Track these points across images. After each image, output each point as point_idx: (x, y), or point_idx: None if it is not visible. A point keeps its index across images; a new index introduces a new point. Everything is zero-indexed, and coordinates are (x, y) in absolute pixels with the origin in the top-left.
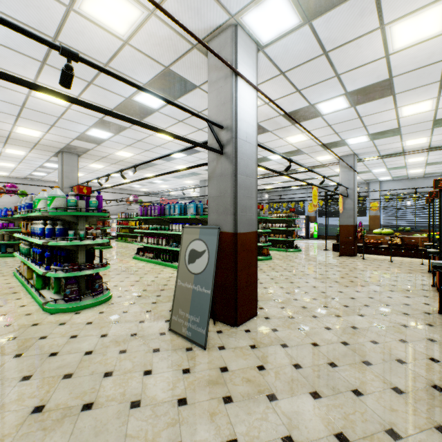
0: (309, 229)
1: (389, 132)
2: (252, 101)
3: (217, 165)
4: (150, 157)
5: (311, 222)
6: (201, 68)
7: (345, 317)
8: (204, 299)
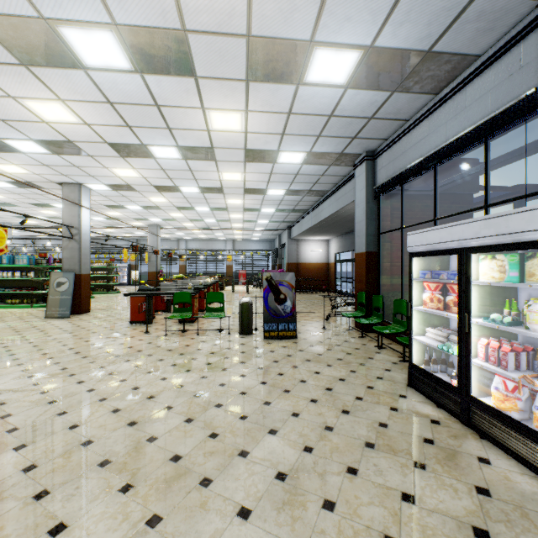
0: (131, 277)
1: (172, 220)
2: (88, 215)
3: (70, 243)
4: None
5: (133, 270)
6: (54, 186)
7: None
8: (68, 300)
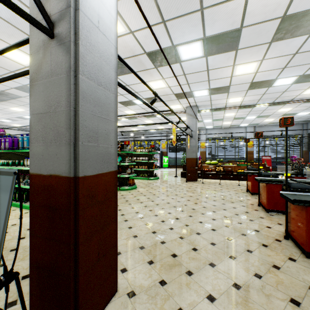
0: (162, 161)
1: (222, 89)
2: None
3: (44, 57)
4: (7, 85)
5: (164, 155)
6: None
7: (220, 265)
8: None
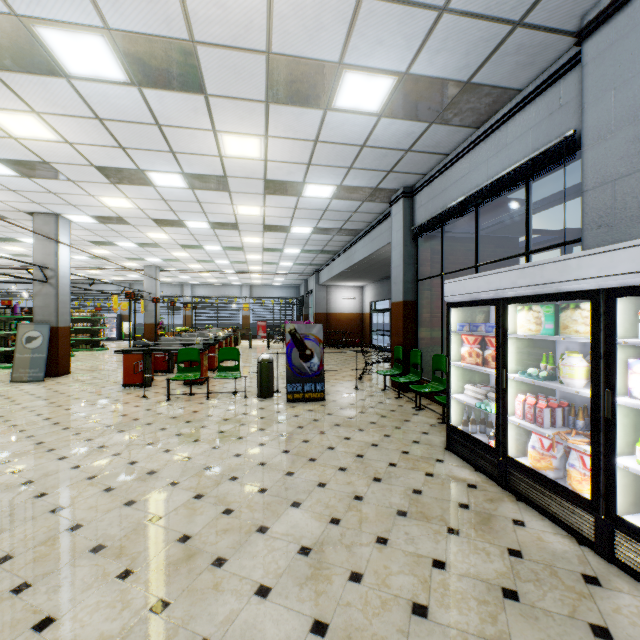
0: (122, 329)
1: (174, 260)
2: (68, 254)
3: (43, 288)
4: None
5: (125, 321)
6: (22, 216)
7: None
8: (42, 359)
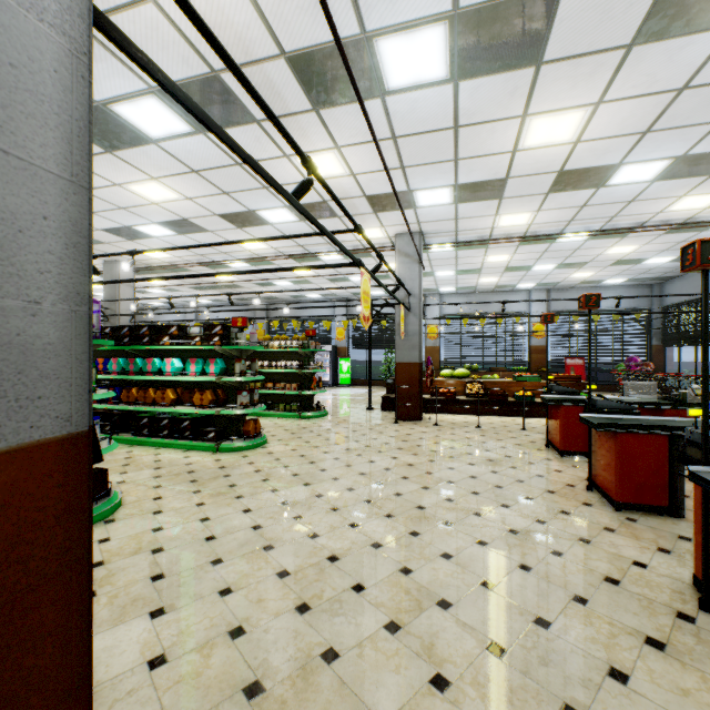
0: (337, 370)
1: (488, 189)
2: None
3: None
4: None
5: (341, 356)
6: None
7: None
8: None
